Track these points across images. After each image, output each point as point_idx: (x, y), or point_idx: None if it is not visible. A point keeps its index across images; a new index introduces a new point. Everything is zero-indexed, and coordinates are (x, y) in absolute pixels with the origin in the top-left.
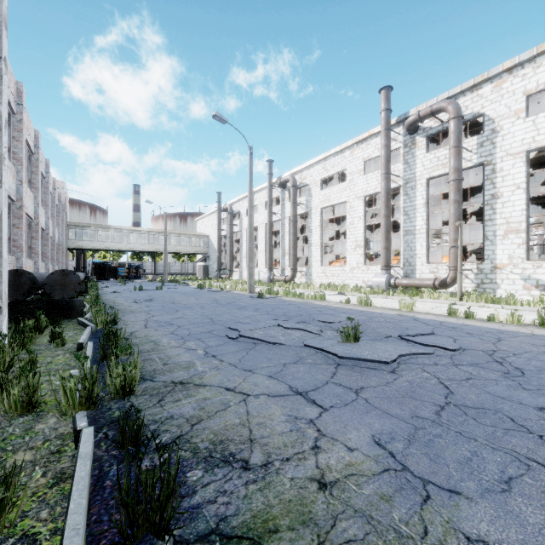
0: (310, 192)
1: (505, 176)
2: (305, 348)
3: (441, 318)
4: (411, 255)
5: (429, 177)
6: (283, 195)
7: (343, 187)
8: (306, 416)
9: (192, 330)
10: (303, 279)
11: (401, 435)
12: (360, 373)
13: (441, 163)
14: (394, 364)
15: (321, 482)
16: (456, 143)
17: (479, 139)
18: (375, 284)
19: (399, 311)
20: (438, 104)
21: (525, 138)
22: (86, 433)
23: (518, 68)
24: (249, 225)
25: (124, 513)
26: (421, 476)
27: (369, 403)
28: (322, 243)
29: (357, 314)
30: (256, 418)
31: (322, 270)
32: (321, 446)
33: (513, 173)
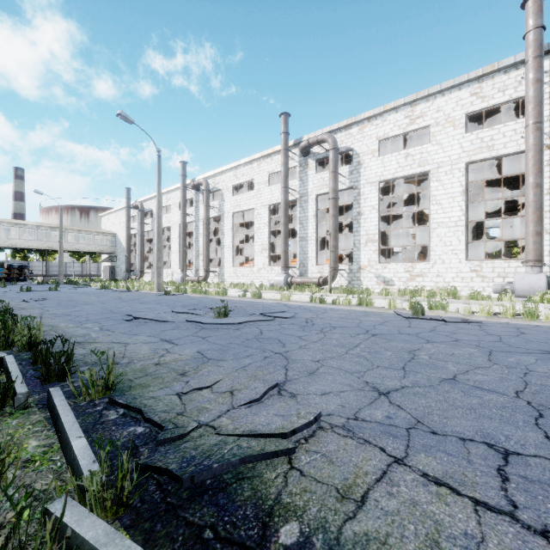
0: (223, 197)
1: (366, 199)
2: (185, 323)
3: (304, 303)
4: (305, 258)
5: (317, 194)
6: (198, 197)
7: (252, 195)
8: (164, 348)
9: (90, 318)
10: (216, 279)
11: (214, 349)
12: (215, 331)
13: (326, 184)
14: (242, 326)
15: (157, 363)
16: (334, 169)
17: (350, 168)
18: (276, 283)
19: (280, 301)
20: (322, 136)
21: (378, 172)
22: (8, 357)
23: (373, 119)
24: (157, 225)
25: (44, 367)
26: (210, 358)
27: (208, 341)
28: (233, 245)
29: (244, 303)
30: (131, 351)
31: (233, 270)
32: (165, 355)
33: (370, 197)
